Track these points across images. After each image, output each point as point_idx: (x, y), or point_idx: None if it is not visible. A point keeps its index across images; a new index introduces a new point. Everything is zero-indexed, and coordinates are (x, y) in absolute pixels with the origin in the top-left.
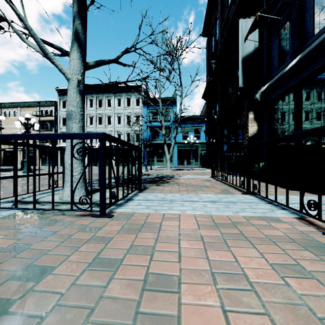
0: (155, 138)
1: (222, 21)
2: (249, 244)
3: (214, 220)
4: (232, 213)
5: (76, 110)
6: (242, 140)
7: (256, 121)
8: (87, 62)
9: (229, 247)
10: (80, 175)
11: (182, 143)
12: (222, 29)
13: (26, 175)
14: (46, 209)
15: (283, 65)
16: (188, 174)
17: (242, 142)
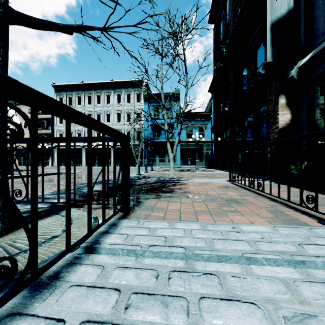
0: (157, 136)
1: None
2: None
3: None
4: None
5: None
6: (268, 134)
7: (289, 107)
8: None
9: None
10: None
11: (185, 142)
12: (234, 6)
13: None
14: None
15: None
16: (196, 176)
17: (268, 136)
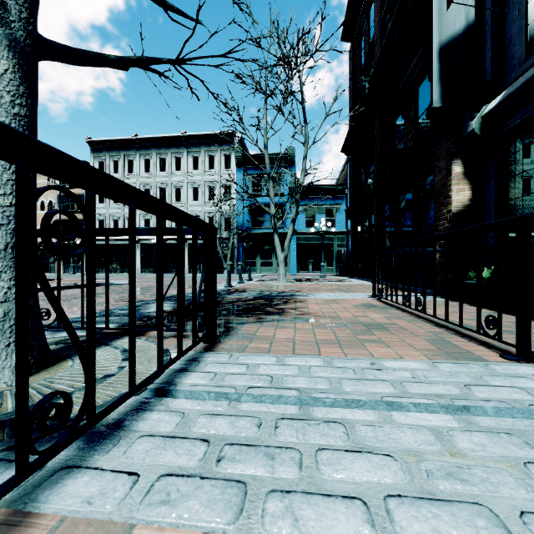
0: (258, 224)
1: (382, 1)
2: None
3: None
4: None
5: None
6: (435, 222)
7: (469, 179)
8: None
9: None
10: (5, 309)
11: (304, 233)
12: (383, 14)
13: None
14: None
15: None
16: (320, 290)
17: (435, 225)
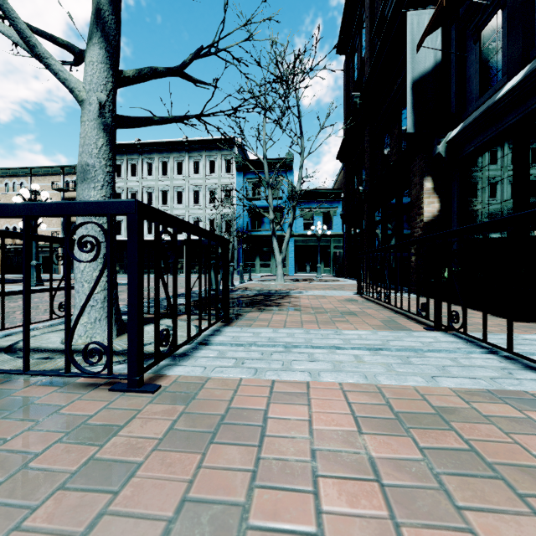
0: (257, 227)
1: (372, 24)
2: (505, 488)
3: (387, 400)
4: (425, 380)
5: (98, 164)
6: (412, 229)
7: (438, 193)
8: (121, 71)
9: (455, 501)
10: (104, 294)
11: (302, 235)
12: (372, 37)
13: (31, 290)
14: (11, 372)
15: (489, 91)
16: (314, 288)
17: (412, 232)
